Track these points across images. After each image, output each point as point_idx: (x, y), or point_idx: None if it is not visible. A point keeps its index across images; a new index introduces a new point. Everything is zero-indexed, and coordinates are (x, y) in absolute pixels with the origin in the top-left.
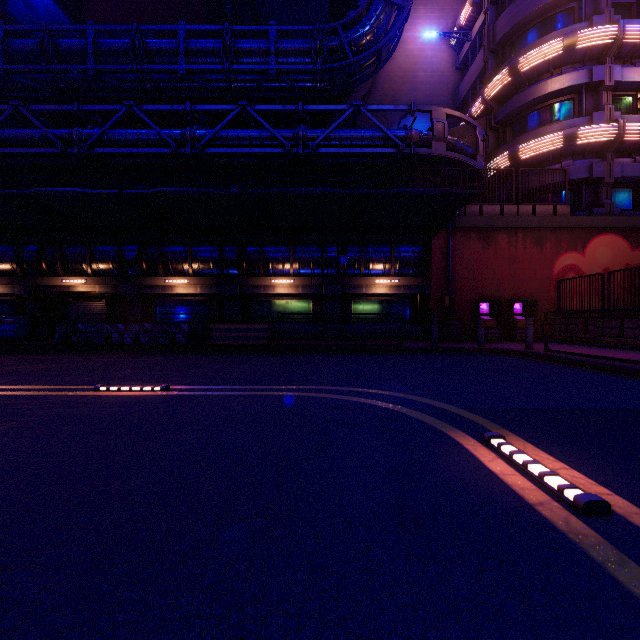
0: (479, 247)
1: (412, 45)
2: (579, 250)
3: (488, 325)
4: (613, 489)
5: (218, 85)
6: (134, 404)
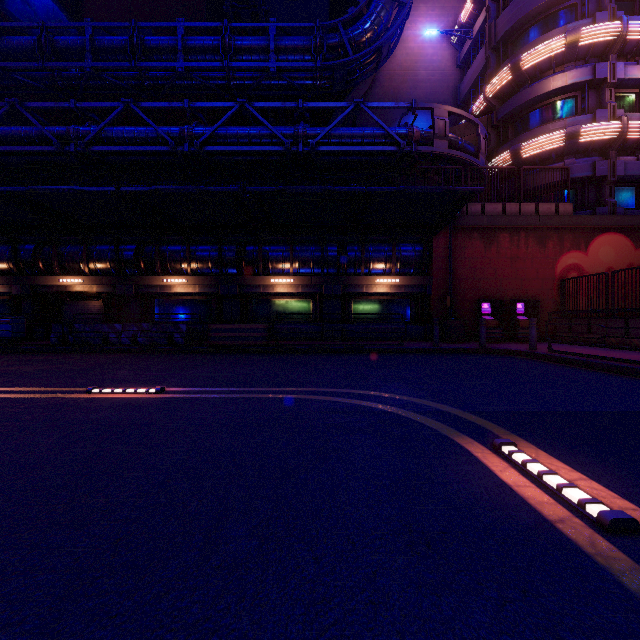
0: (481, 246)
1: (413, 43)
2: (582, 249)
3: (490, 325)
4: (638, 503)
5: (217, 83)
6: (126, 407)
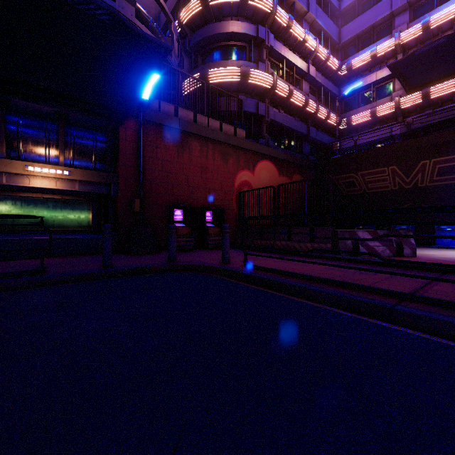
0: (174, 149)
1: None
2: (251, 169)
3: (182, 233)
4: None
5: None
6: None
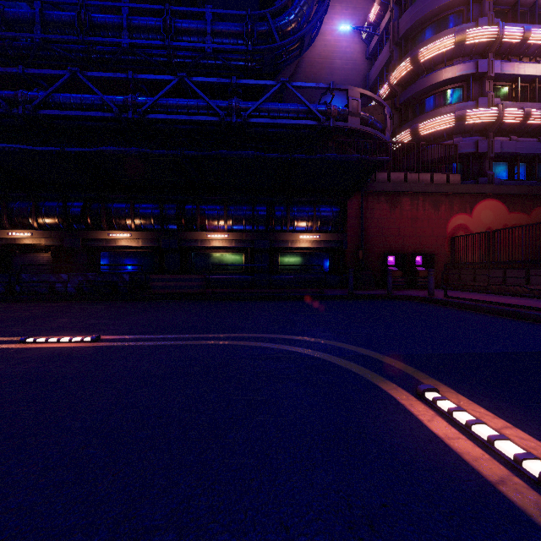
0: (387, 208)
1: (330, 36)
2: (468, 212)
3: (395, 275)
4: None
5: (159, 59)
6: (57, 358)
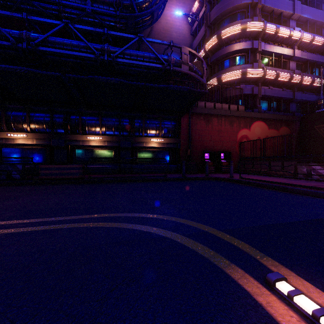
0: (204, 124)
1: (169, 17)
2: (248, 128)
3: (209, 164)
4: None
5: (52, 12)
6: None
